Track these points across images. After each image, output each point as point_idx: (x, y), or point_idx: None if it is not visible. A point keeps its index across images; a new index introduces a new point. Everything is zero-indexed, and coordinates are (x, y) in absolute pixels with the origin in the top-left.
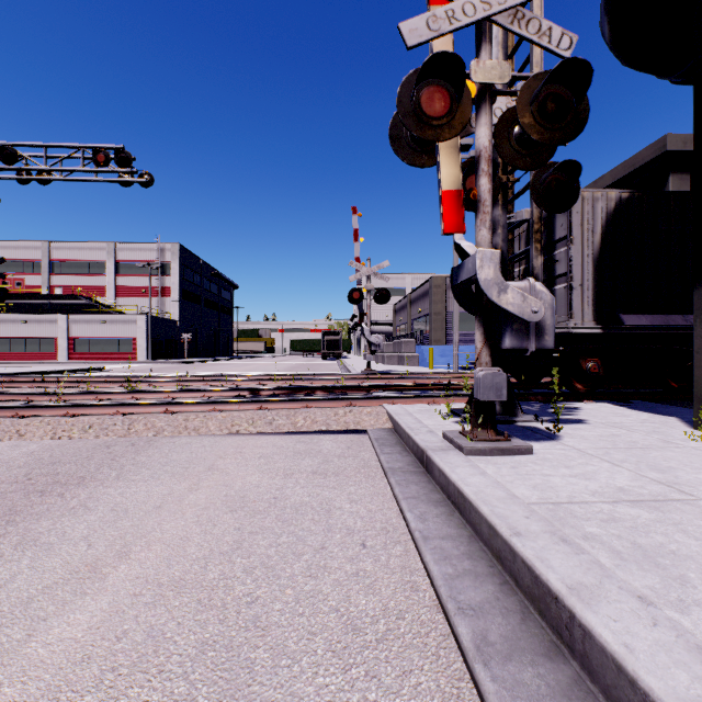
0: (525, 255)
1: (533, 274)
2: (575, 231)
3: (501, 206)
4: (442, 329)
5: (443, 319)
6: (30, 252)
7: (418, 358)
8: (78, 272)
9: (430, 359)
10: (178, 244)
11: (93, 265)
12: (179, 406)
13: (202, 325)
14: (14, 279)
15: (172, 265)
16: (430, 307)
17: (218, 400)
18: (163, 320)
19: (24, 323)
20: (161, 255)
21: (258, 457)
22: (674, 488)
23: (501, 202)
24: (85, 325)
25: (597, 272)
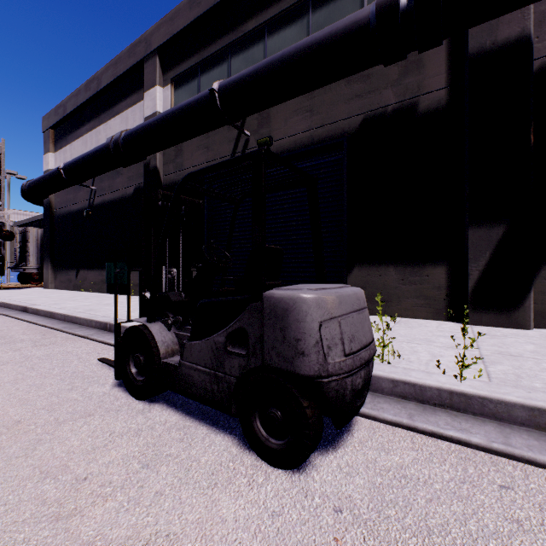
0: (22, 241)
1: (3, 255)
2: (31, 240)
3: None
4: (12, 259)
5: (13, 253)
6: None
7: None
8: None
9: None
10: None
11: None
12: None
13: None
14: None
15: None
16: None
17: None
18: None
19: None
20: None
21: None
22: (7, 292)
23: None
24: None
25: (40, 251)
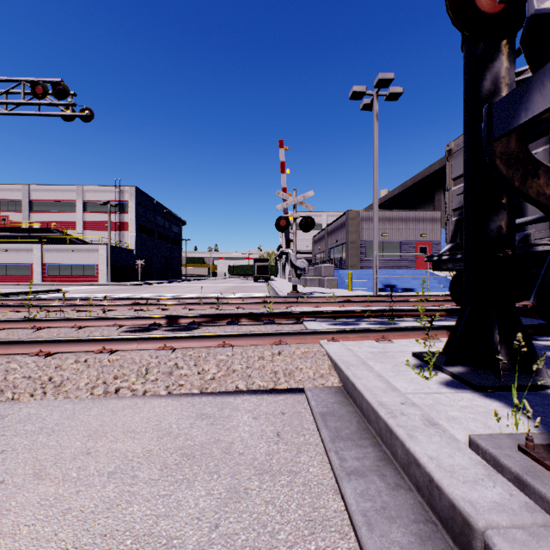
0: None
1: None
2: None
3: (509, 55)
4: (357, 256)
5: (358, 247)
6: (13, 194)
7: (337, 281)
8: (53, 210)
9: (349, 282)
10: (134, 186)
11: (65, 204)
12: (60, 344)
13: (155, 253)
14: (0, 215)
15: (130, 204)
16: (346, 237)
17: (110, 337)
18: (122, 249)
19: (5, 251)
20: (121, 195)
21: (107, 475)
22: None
23: (509, 49)
24: (55, 253)
25: None
